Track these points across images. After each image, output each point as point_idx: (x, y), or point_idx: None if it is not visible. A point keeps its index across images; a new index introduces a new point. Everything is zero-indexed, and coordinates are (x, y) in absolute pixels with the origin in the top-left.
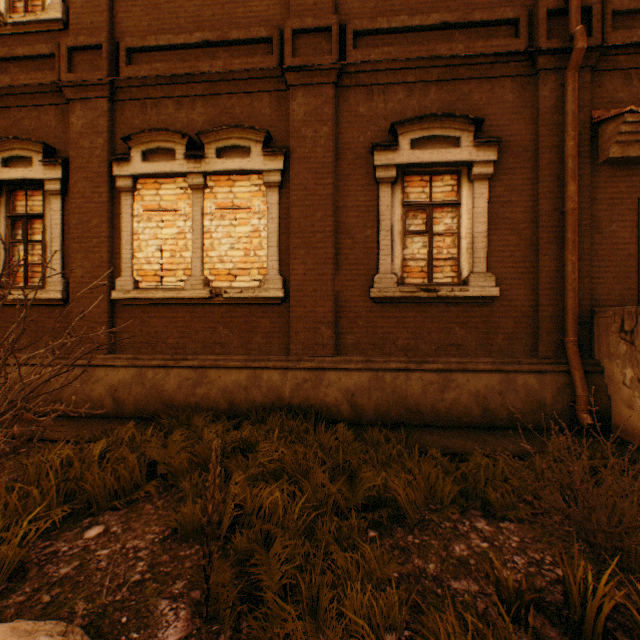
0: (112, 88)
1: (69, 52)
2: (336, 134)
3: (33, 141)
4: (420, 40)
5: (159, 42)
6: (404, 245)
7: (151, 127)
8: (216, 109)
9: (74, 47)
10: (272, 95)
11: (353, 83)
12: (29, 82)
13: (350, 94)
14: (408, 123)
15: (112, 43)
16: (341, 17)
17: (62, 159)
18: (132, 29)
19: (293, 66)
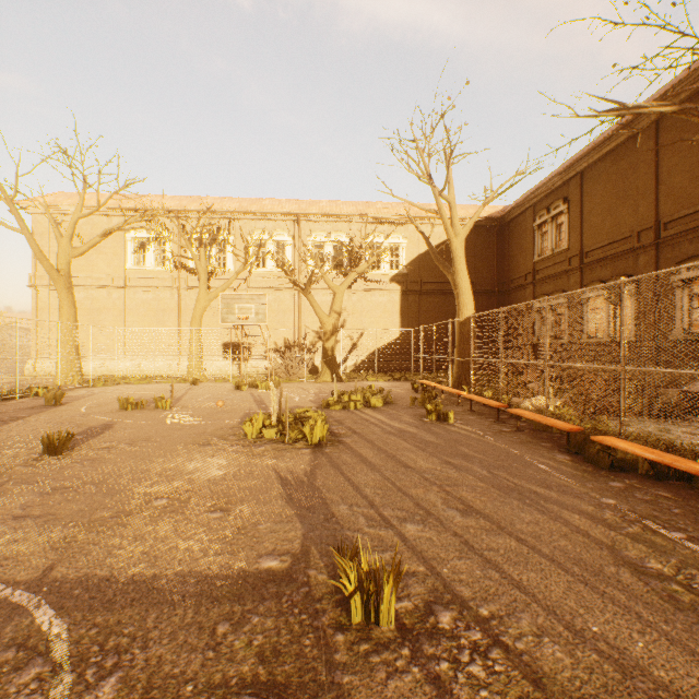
0: (580, 268)
1: (569, 259)
2: (657, 269)
3: (559, 291)
4: (695, 217)
5: (594, 248)
6: (692, 314)
7: (592, 278)
8: (613, 267)
9: (570, 257)
10: (632, 257)
11: (663, 245)
12: (559, 271)
13: (663, 250)
14: (682, 261)
15: (580, 252)
16: (659, 217)
17: (567, 295)
18: (587, 244)
19: (635, 248)
